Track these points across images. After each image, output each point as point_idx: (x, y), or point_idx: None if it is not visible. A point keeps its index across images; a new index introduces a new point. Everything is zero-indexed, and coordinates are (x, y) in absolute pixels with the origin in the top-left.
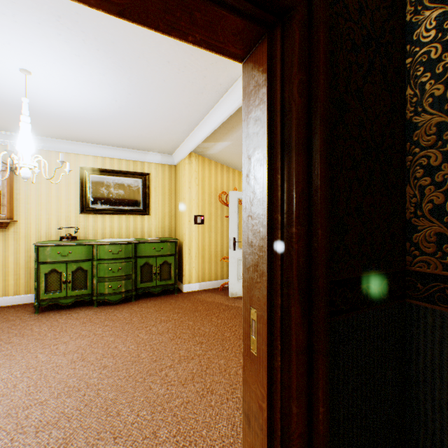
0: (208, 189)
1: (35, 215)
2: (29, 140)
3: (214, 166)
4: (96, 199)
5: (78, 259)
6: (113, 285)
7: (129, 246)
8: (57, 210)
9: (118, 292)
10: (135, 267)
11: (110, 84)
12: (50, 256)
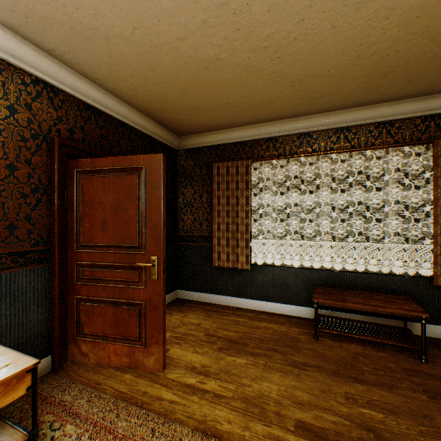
0: None
1: None
2: None
3: None
4: None
5: None
6: None
7: None
8: None
9: None
10: None
11: None
12: None
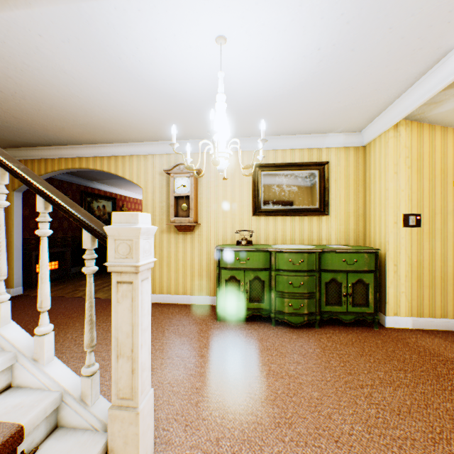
0: (427, 172)
1: (213, 218)
2: (224, 122)
3: (439, 135)
4: (267, 199)
5: (255, 267)
6: (292, 303)
7: (312, 256)
8: (231, 212)
9: (298, 313)
10: (318, 283)
11: (323, 12)
12: (229, 262)
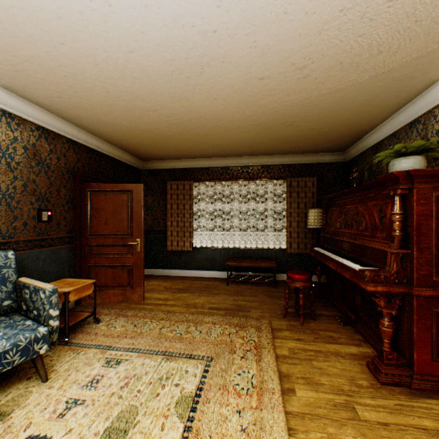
0: None
1: None
2: None
3: None
4: None
5: None
6: None
7: None
8: None
9: None
10: None
11: None
12: None
